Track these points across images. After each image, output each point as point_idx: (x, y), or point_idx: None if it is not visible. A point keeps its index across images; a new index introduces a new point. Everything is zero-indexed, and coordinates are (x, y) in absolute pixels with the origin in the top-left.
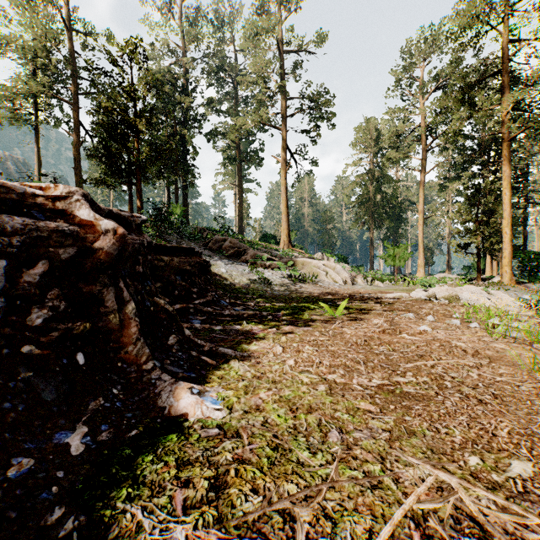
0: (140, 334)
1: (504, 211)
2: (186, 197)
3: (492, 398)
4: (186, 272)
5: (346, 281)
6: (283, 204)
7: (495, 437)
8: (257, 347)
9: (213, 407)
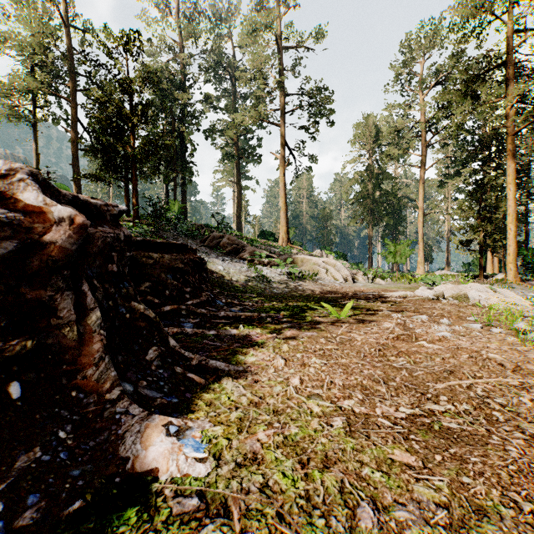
0: (105, 352)
1: (509, 207)
2: (185, 194)
3: None
4: (178, 271)
5: (347, 279)
6: (282, 201)
7: None
8: (255, 358)
9: (194, 457)
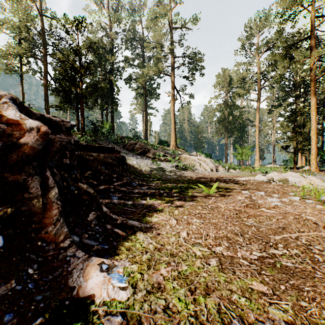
0: (60, 215)
1: (312, 125)
2: (113, 117)
3: None
4: (108, 164)
5: (212, 169)
6: (172, 122)
7: None
8: (157, 219)
9: (118, 286)
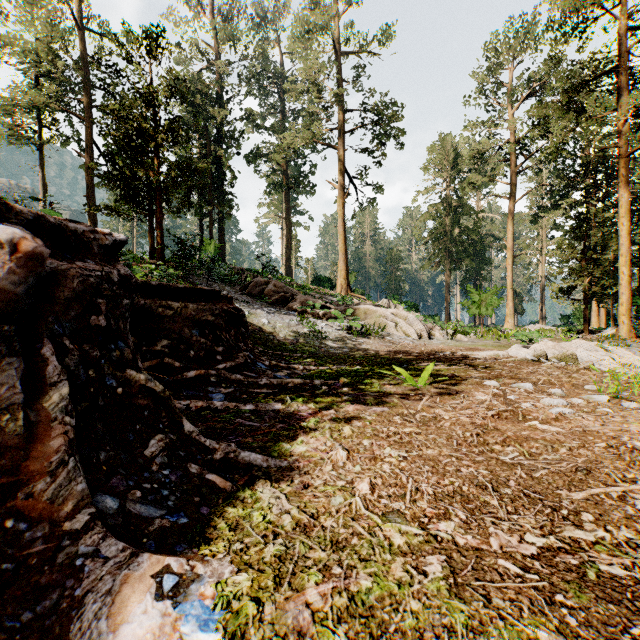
0: (70, 451)
1: (621, 246)
2: (223, 231)
3: None
4: (206, 325)
5: (421, 334)
6: (341, 240)
7: None
8: (305, 447)
9: None
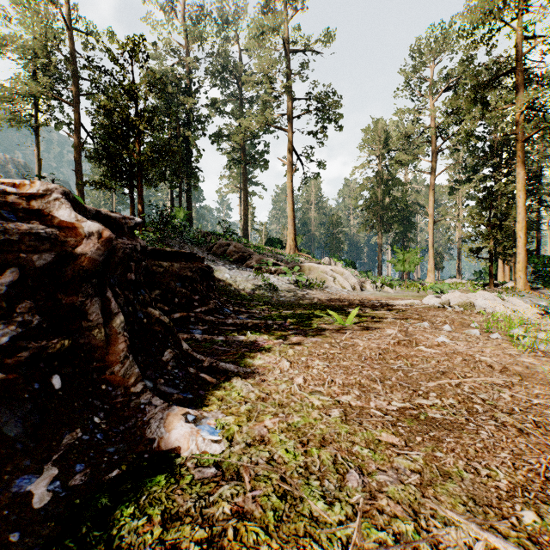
0: (129, 351)
1: (518, 214)
2: (190, 200)
3: (533, 427)
4: (186, 279)
5: (354, 287)
6: (290, 208)
7: (548, 482)
8: (262, 361)
9: (210, 439)
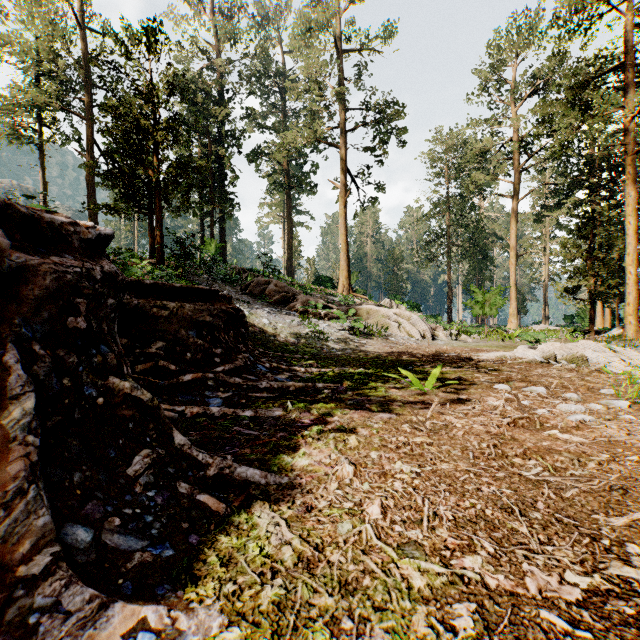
0: (31, 477)
1: (628, 245)
2: (224, 231)
3: None
4: (204, 326)
5: (424, 335)
6: (342, 239)
7: None
8: (308, 460)
9: None
